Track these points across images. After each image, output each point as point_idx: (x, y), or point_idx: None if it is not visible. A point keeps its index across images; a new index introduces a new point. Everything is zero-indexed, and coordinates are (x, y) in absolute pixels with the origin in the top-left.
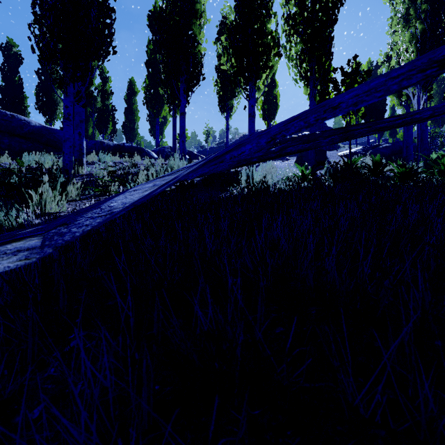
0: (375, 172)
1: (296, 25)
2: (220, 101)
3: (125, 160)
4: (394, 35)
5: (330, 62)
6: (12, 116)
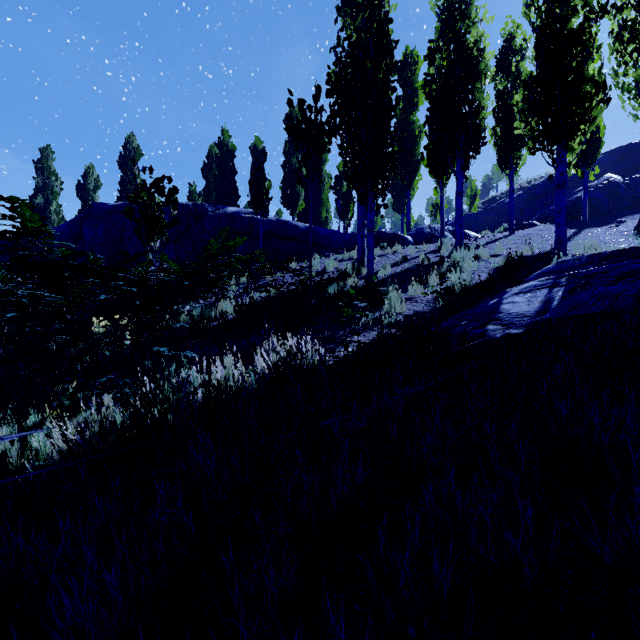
0: None
1: (636, 34)
2: (500, 154)
3: (387, 252)
4: None
5: None
6: (286, 222)
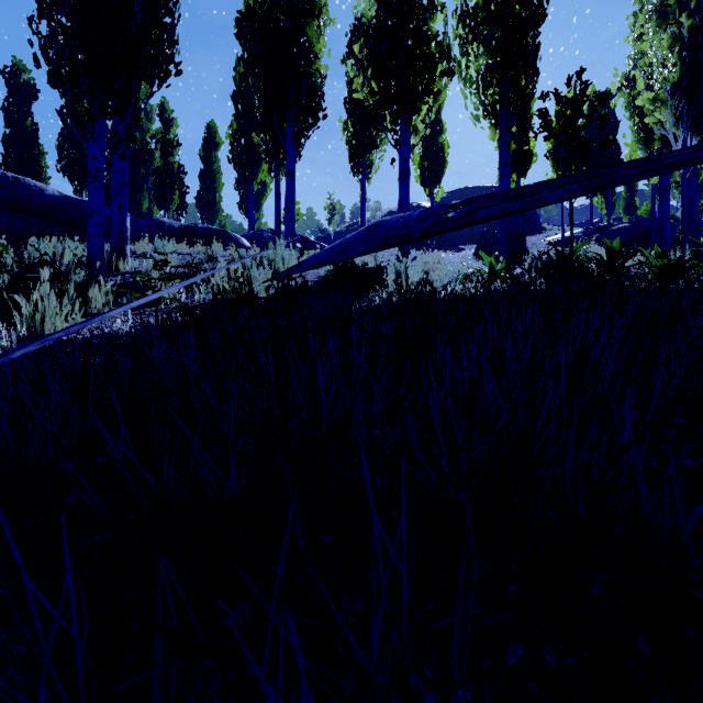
0: (612, 267)
1: (477, 27)
2: (352, 155)
3: (197, 250)
4: (639, 43)
5: (534, 87)
6: (16, 180)
